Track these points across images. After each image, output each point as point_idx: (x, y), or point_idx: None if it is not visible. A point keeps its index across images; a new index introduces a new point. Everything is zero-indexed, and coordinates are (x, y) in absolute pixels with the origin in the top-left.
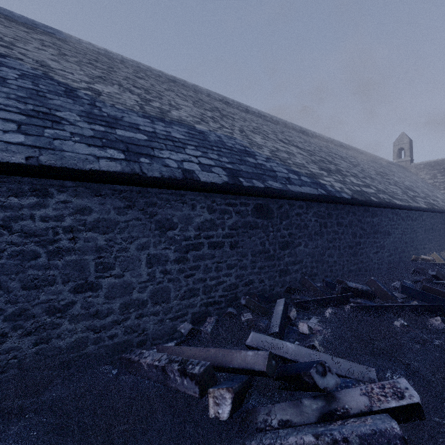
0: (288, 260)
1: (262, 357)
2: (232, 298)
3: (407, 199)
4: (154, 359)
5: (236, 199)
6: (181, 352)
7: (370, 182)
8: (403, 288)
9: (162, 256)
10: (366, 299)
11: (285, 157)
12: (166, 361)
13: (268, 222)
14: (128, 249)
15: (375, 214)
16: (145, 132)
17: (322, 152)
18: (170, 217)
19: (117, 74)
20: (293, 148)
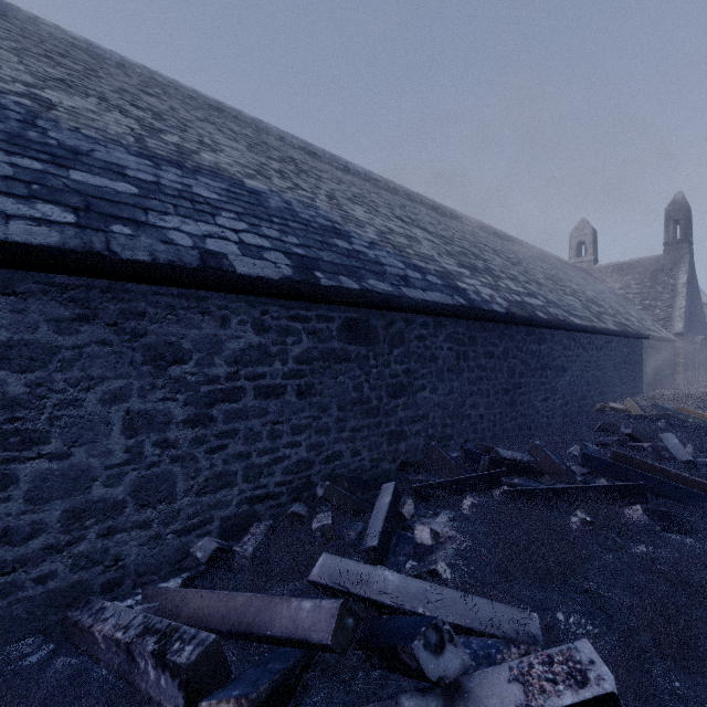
0: (404, 415)
1: (327, 613)
2: (302, 486)
3: (590, 317)
4: (118, 624)
5: (308, 310)
6: (184, 601)
7: (536, 289)
8: (585, 458)
9: (158, 413)
10: (528, 477)
11: (403, 243)
12: (137, 631)
13: (367, 351)
14: (82, 401)
15: (544, 339)
16: (137, 181)
17: (466, 241)
18: (174, 339)
19: (101, 81)
20: (417, 231)
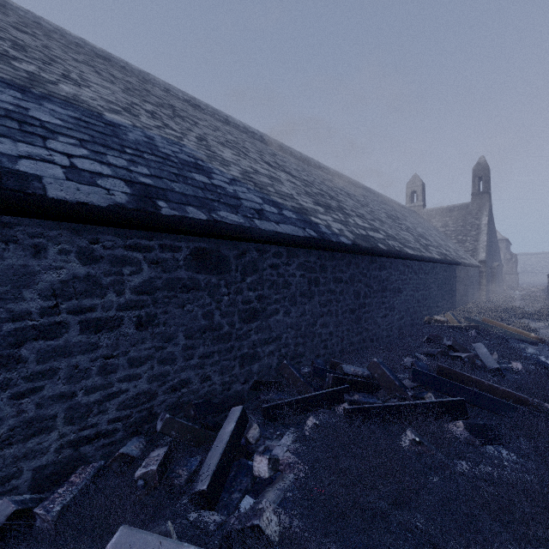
0: (257, 338)
1: None
2: (142, 419)
3: (420, 248)
4: None
5: (151, 239)
6: None
7: (379, 225)
8: (415, 374)
9: None
10: (367, 392)
11: (265, 182)
12: None
13: (218, 279)
14: None
15: (384, 266)
16: None
17: (325, 185)
18: None
19: None
20: (282, 174)
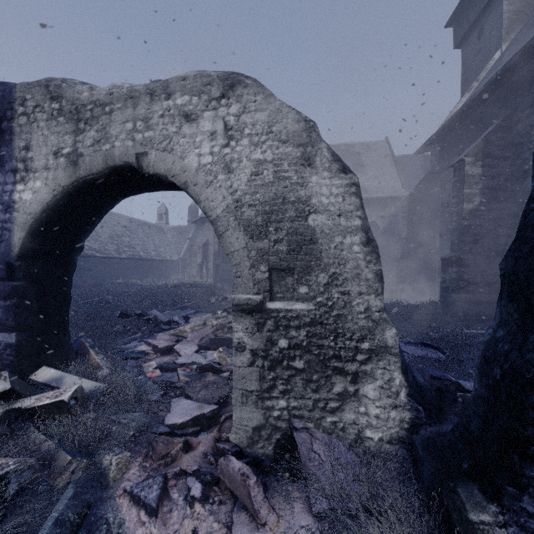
0: None
1: None
2: None
3: (113, 253)
4: None
5: None
6: None
7: (89, 244)
8: None
9: None
10: None
11: None
12: None
13: None
14: None
15: (80, 260)
16: None
17: None
18: None
19: None
20: None
